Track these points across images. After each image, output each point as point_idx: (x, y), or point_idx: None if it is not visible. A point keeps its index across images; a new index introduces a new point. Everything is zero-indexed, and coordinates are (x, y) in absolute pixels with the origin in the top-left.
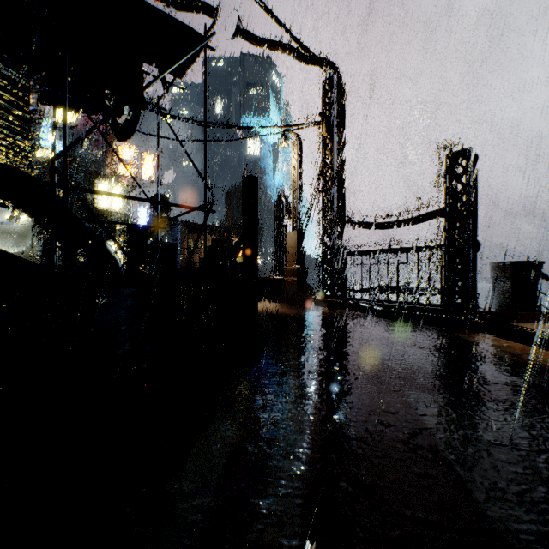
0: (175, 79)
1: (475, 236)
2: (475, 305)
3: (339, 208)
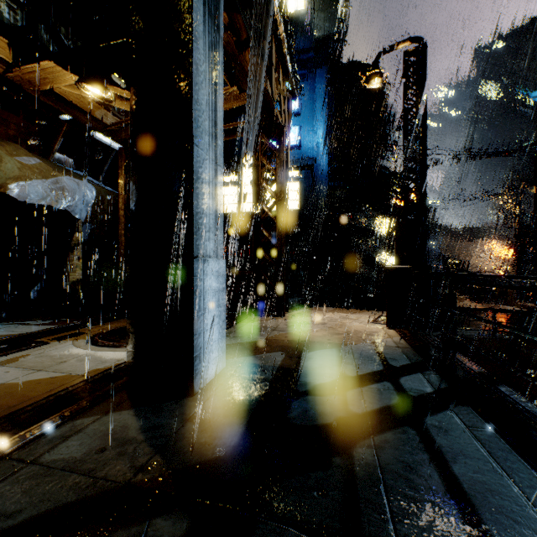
0: None
1: None
2: None
3: None
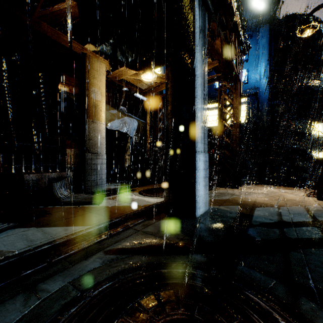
0: None
1: None
2: None
3: None
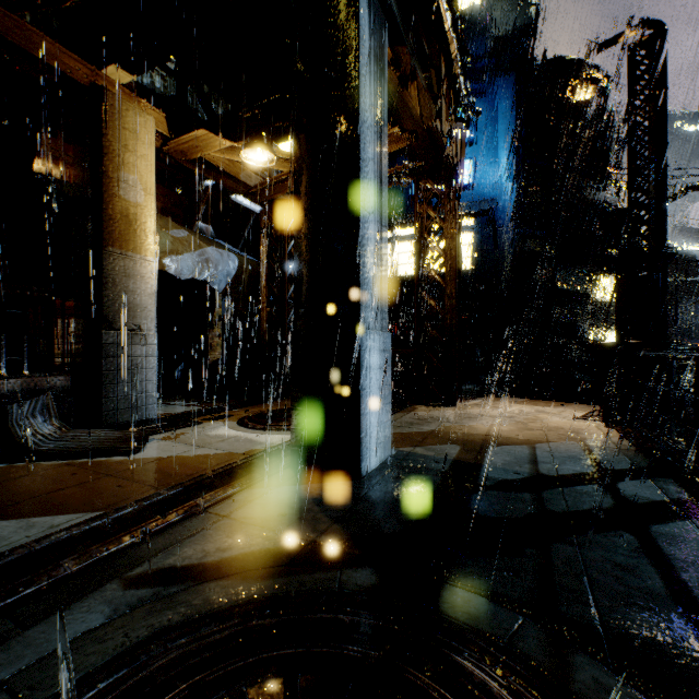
0: None
1: None
2: None
3: None
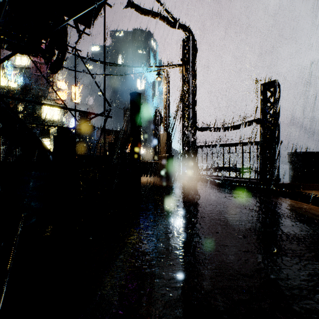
0: (85, 28)
1: (279, 135)
2: (279, 179)
3: (193, 118)
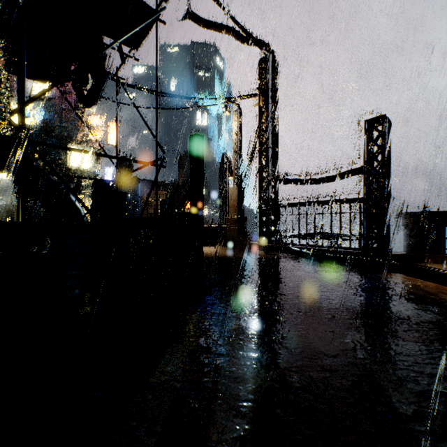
0: (131, 50)
1: (389, 190)
2: (389, 249)
3: (273, 166)
